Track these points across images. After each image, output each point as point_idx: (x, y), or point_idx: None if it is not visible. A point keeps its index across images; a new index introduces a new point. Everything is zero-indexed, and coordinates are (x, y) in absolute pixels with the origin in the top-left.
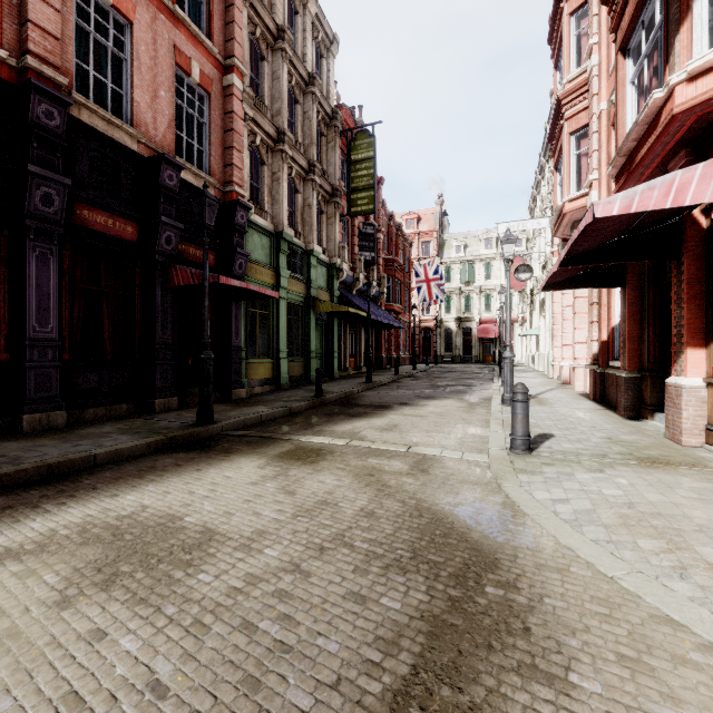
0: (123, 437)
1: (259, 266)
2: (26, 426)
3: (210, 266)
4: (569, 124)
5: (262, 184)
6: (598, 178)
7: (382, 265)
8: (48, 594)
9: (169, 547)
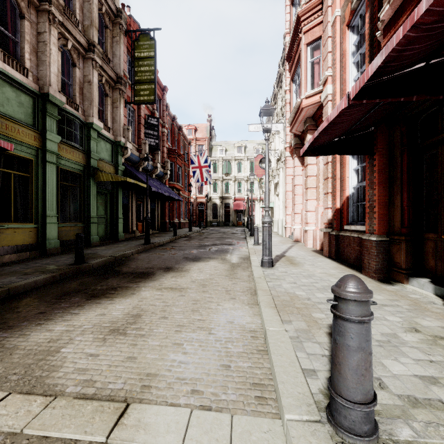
0: None
1: (12, 123)
2: None
3: None
4: (306, 36)
5: (21, 38)
6: (332, 74)
7: (166, 153)
8: None
9: None
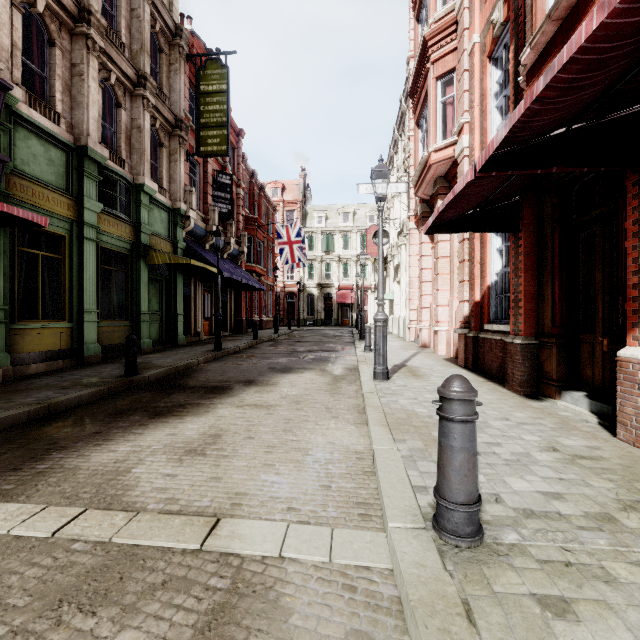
0: None
1: (40, 187)
2: None
3: None
4: (436, 67)
5: (51, 73)
6: (470, 121)
7: (243, 223)
8: None
9: None
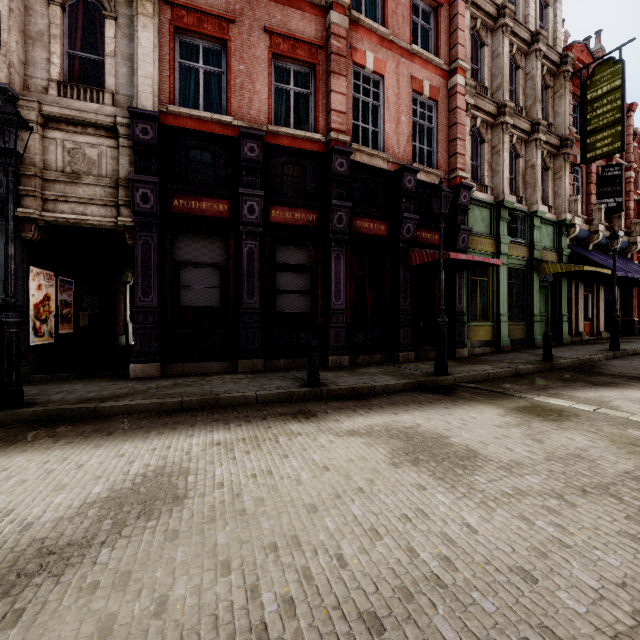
0: (385, 377)
1: (479, 238)
2: (330, 363)
3: (437, 245)
4: None
5: (481, 161)
6: None
7: (633, 209)
8: (384, 458)
9: (446, 453)
